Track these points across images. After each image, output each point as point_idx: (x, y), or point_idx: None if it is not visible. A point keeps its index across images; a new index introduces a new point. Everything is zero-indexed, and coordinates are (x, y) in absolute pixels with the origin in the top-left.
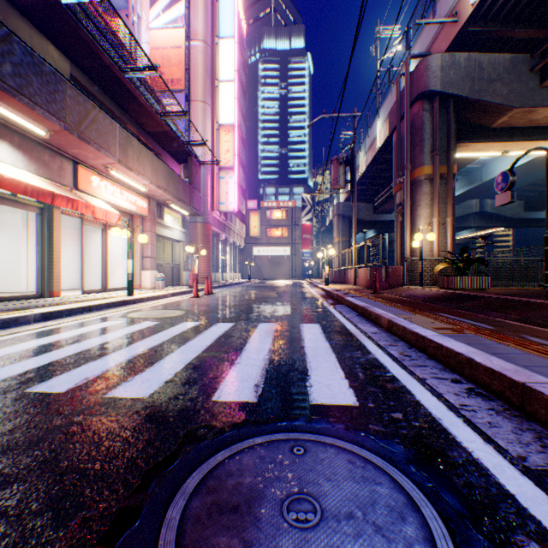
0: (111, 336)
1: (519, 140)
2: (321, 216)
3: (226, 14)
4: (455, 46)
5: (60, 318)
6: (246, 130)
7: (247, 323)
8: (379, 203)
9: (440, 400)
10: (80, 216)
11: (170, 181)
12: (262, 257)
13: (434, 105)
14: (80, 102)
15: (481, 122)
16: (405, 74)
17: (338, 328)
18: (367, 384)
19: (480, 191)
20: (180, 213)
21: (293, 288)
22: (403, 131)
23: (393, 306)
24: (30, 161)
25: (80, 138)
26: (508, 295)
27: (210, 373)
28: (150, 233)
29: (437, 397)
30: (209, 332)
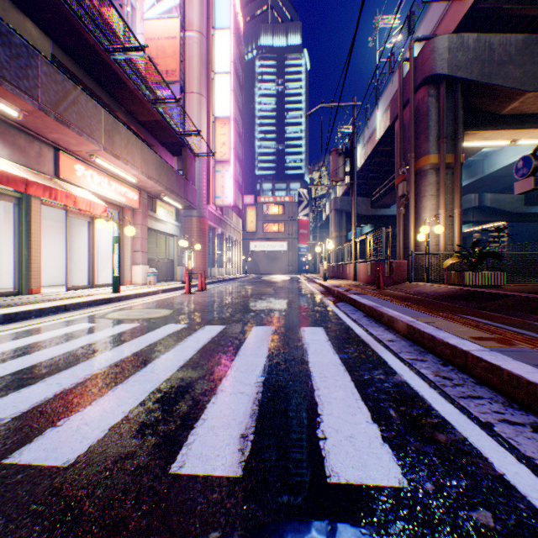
0: (73, 345)
1: (530, 128)
2: (318, 210)
3: (222, 4)
4: (463, 27)
5: (27, 319)
6: (242, 125)
7: (240, 326)
8: (377, 197)
9: (537, 474)
10: (63, 207)
11: (162, 172)
12: (259, 252)
13: (441, 90)
14: (58, 81)
15: (490, 109)
16: (409, 58)
17: (346, 333)
18: (409, 435)
19: (481, 184)
20: (174, 206)
21: (290, 283)
22: (406, 119)
23: (406, 306)
24: (2, 145)
25: (57, 120)
26: (532, 293)
27: (179, 410)
28: (141, 226)
29: (529, 467)
30: (192, 339)
